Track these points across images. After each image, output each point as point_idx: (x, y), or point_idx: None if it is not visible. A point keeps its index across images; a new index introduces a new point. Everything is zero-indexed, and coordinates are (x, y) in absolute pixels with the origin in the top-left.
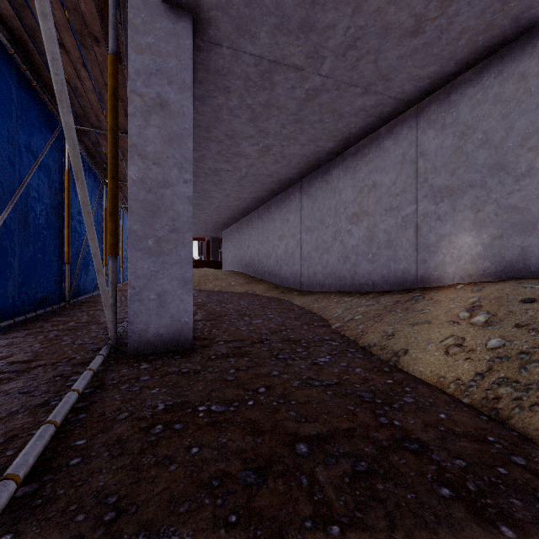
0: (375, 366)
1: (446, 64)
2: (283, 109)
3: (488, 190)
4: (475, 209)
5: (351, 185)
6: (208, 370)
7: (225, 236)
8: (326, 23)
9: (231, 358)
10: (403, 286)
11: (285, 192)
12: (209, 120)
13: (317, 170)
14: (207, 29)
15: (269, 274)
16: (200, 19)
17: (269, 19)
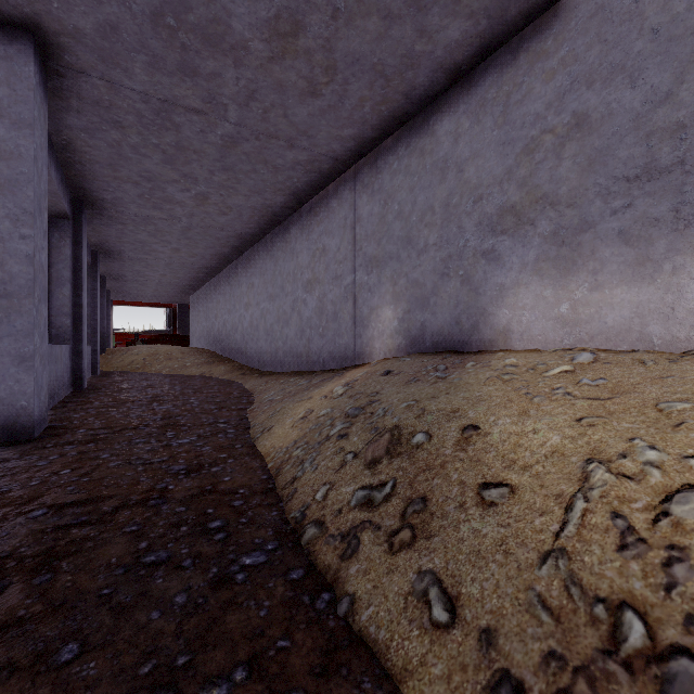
0: (230, 444)
1: (363, 128)
2: (202, 153)
3: (402, 263)
4: (393, 282)
5: (306, 247)
6: (25, 458)
7: (193, 302)
8: (210, 70)
9: (71, 445)
10: (345, 364)
11: (250, 250)
12: (110, 157)
13: (278, 226)
14: (62, 55)
15: (236, 351)
16: (48, 43)
17: (138, 56)
